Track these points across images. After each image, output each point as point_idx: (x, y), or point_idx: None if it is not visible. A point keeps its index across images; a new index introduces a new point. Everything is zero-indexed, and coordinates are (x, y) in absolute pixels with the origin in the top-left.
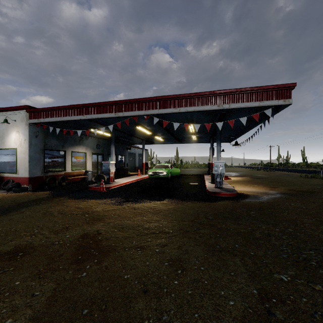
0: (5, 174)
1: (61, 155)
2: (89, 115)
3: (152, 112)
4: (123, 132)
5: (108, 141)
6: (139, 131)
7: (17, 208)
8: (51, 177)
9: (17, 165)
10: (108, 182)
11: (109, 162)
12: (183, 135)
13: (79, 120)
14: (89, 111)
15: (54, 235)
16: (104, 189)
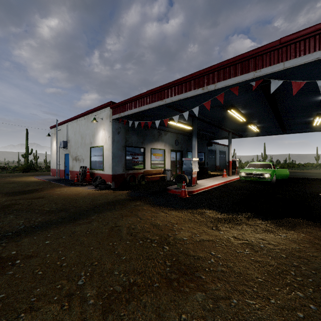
0: (95, 170)
1: (141, 152)
2: (168, 98)
3: (269, 71)
4: (206, 122)
5: (187, 137)
6: (227, 120)
7: (89, 212)
8: (131, 175)
9: (103, 162)
10: (190, 184)
11: (191, 159)
12: (296, 119)
13: (157, 107)
14: (168, 94)
15: (98, 319)
16: (186, 193)
